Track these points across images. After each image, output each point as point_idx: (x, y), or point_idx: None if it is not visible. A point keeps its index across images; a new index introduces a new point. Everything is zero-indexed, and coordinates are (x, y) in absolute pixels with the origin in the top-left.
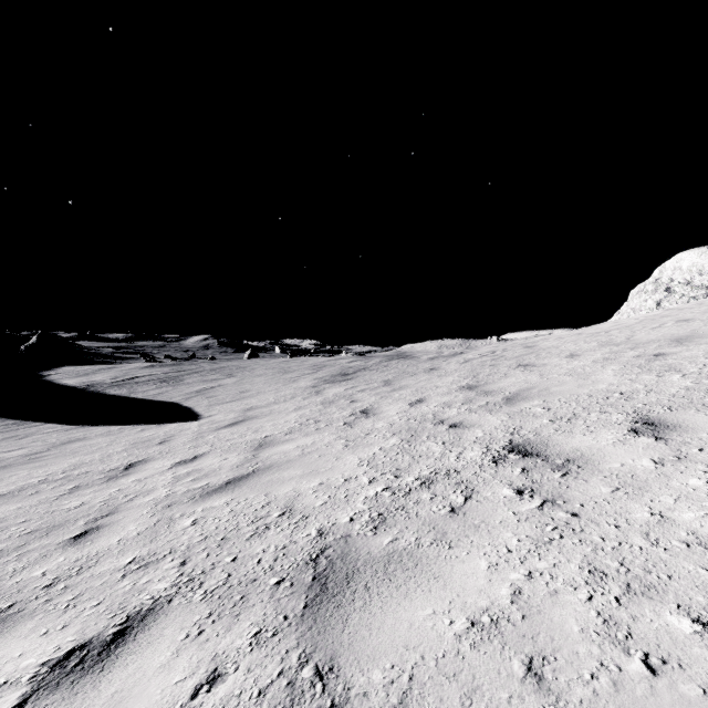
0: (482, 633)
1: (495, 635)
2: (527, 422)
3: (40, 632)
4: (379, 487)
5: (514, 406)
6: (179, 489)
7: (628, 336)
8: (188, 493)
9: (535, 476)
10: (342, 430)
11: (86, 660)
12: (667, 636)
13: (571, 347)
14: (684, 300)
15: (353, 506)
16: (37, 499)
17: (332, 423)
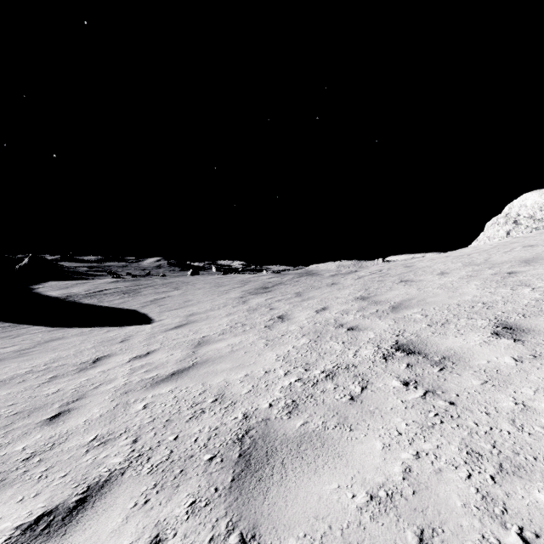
0: (380, 506)
1: (390, 508)
2: (409, 326)
3: (17, 499)
4: (293, 378)
5: (399, 313)
6: (135, 379)
7: (486, 258)
8: (141, 382)
9: (418, 370)
10: (263, 332)
11: (52, 525)
12: (538, 512)
13: (441, 267)
14: (528, 230)
15: (272, 394)
16: (23, 386)
17: (255, 326)
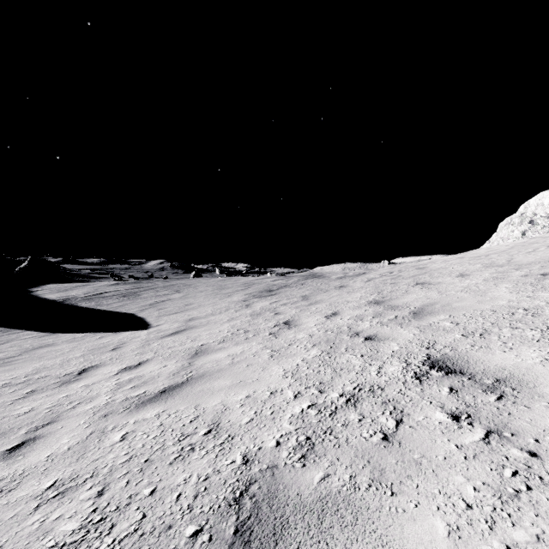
0: None
1: None
2: (439, 336)
3: None
4: (305, 403)
5: (423, 320)
6: (119, 397)
7: (508, 259)
8: (125, 402)
9: (467, 397)
10: (267, 340)
11: None
12: None
13: (459, 268)
14: (545, 230)
15: (279, 425)
16: None
17: (259, 333)
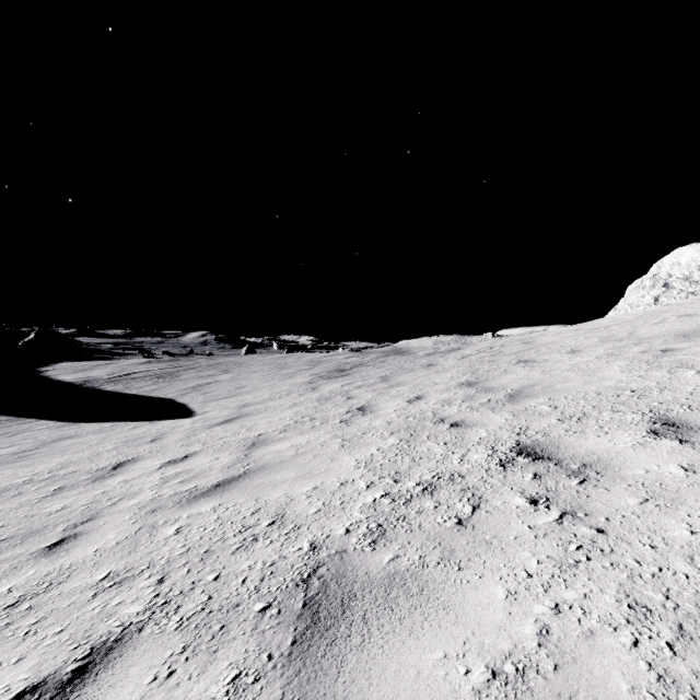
0: (507, 688)
1: (522, 692)
2: (533, 421)
3: None
4: (378, 493)
5: (518, 404)
6: (166, 492)
7: (630, 332)
8: (175, 497)
9: (550, 483)
10: (338, 429)
11: None
12: None
13: (571, 343)
14: (682, 295)
15: (349, 514)
16: (18, 501)
17: (328, 420)
